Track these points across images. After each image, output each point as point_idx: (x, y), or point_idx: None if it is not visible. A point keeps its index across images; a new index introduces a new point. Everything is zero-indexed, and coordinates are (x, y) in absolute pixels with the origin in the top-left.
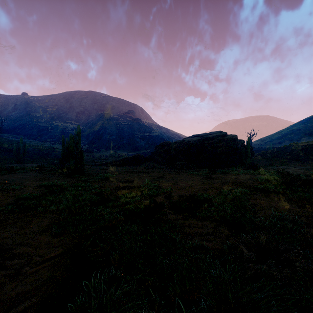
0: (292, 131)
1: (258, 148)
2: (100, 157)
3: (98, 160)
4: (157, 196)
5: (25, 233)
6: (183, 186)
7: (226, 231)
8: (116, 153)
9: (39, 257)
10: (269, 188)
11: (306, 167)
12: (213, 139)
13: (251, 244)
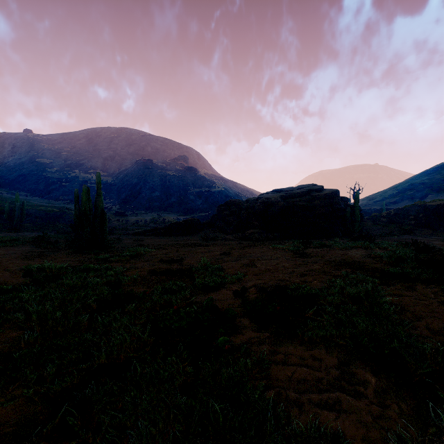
0: (412, 186)
1: (365, 210)
2: (136, 223)
3: (133, 227)
4: (220, 288)
5: None
6: (263, 269)
7: (372, 379)
8: (160, 217)
9: None
10: (408, 272)
11: (441, 237)
12: (303, 195)
13: None
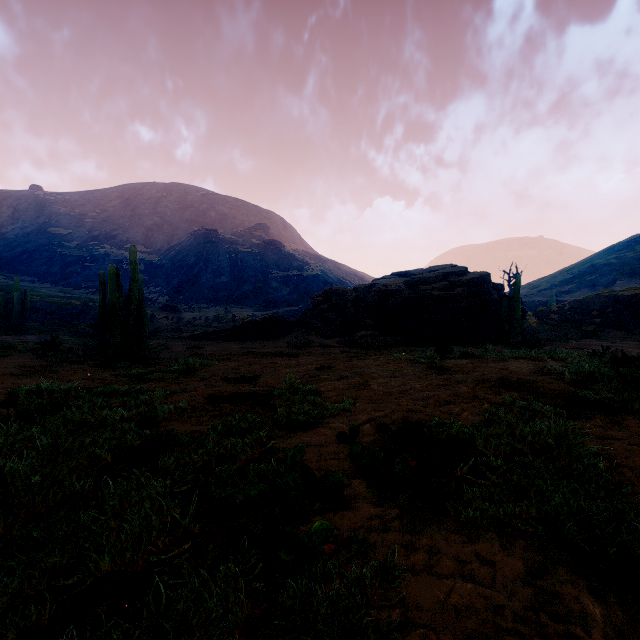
0: (594, 268)
1: (526, 302)
2: (193, 322)
3: (188, 328)
4: (315, 425)
5: None
6: (383, 393)
7: (596, 610)
8: (228, 313)
9: None
10: (608, 398)
11: None
12: (438, 280)
13: None
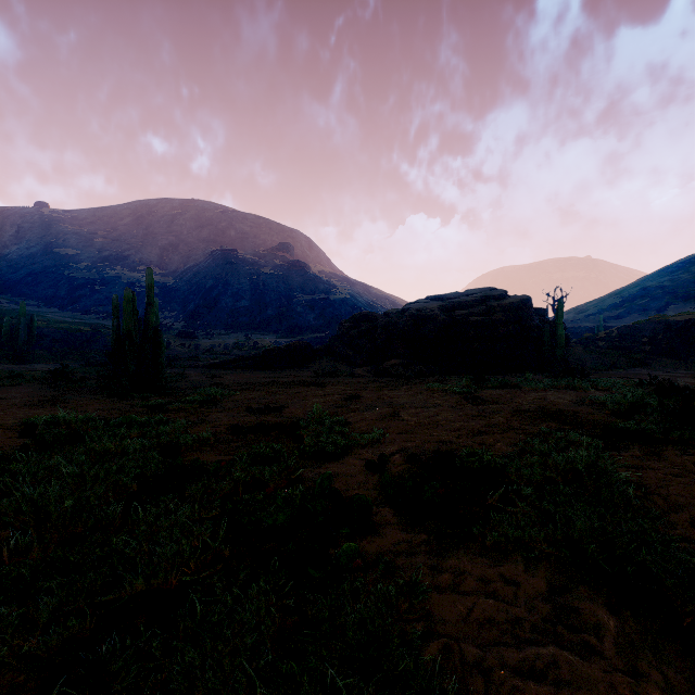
0: (645, 291)
1: (571, 328)
2: (211, 349)
3: (206, 356)
4: (343, 456)
5: None
6: (414, 424)
7: (610, 622)
8: (249, 340)
9: None
10: (649, 428)
11: (693, 371)
12: (475, 305)
13: None
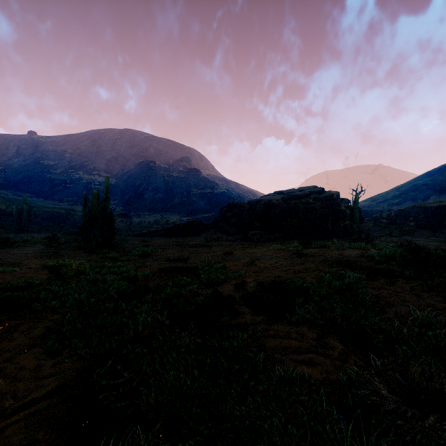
0: (415, 187)
1: (367, 211)
2: (140, 224)
3: (137, 228)
4: (223, 283)
5: (0, 350)
6: (263, 267)
7: (339, 346)
8: (163, 218)
9: (13, 399)
10: (393, 270)
11: (440, 238)
12: (304, 197)
13: (392, 377)
